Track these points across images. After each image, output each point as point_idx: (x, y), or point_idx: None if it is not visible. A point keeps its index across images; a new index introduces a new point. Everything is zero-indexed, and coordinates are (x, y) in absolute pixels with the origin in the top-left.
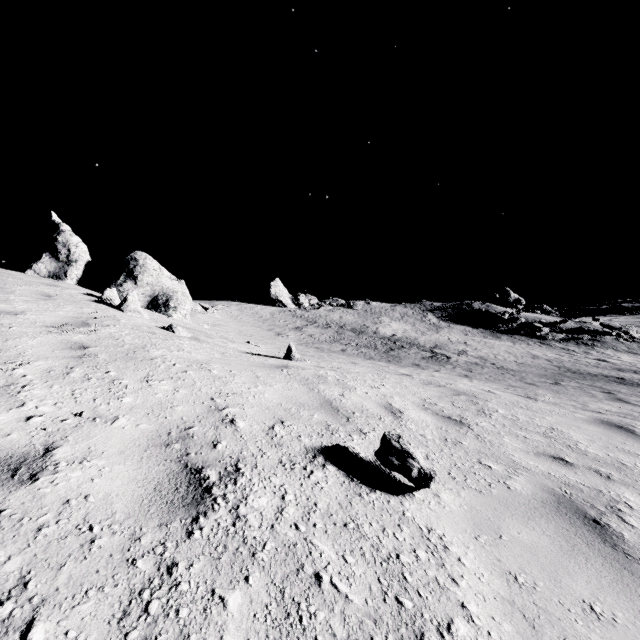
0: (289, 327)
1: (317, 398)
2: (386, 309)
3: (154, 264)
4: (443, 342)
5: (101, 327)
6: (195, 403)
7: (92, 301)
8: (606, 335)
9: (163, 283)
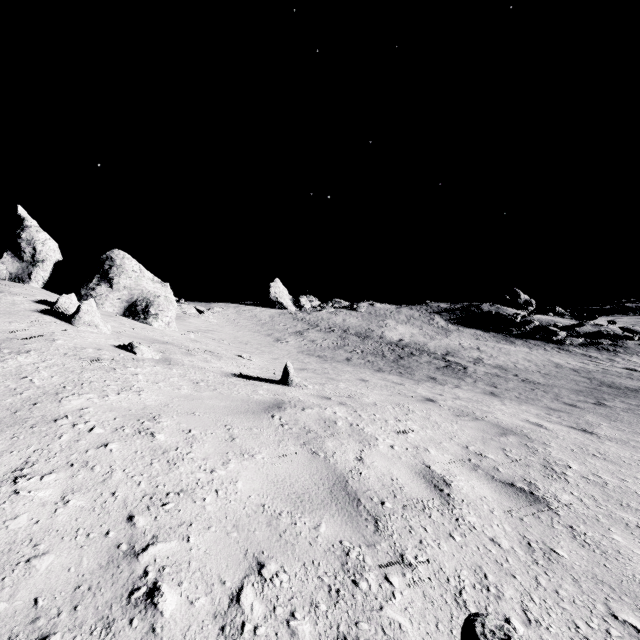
0: (289, 331)
1: (324, 474)
2: (391, 311)
3: (133, 264)
4: (454, 348)
5: (13, 355)
6: (88, 537)
7: (37, 311)
8: (628, 340)
9: (143, 286)
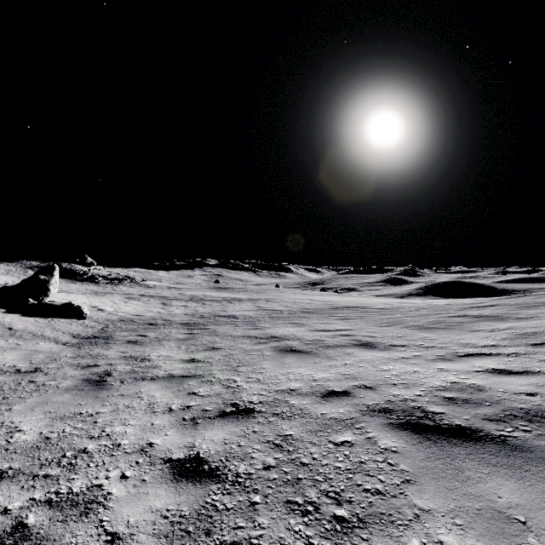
0: None
1: None
2: None
3: None
4: None
5: None
6: None
7: None
8: (126, 280)
9: None
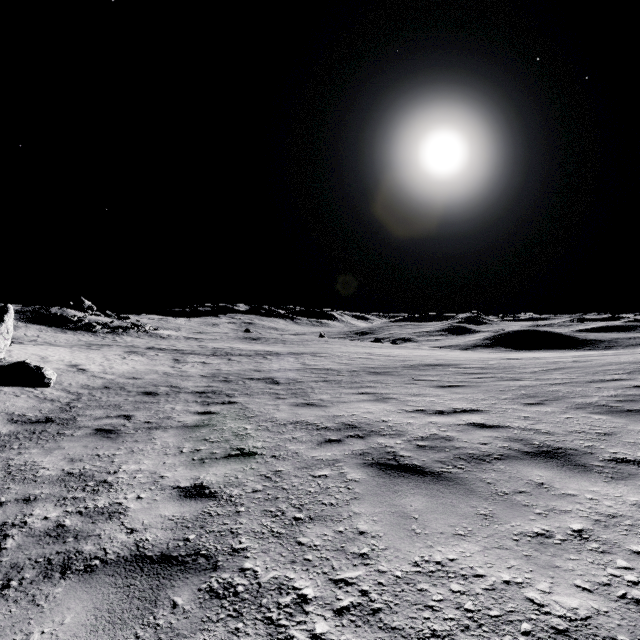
0: None
1: None
2: None
3: None
4: (20, 336)
5: None
6: None
7: None
8: (133, 329)
9: None
